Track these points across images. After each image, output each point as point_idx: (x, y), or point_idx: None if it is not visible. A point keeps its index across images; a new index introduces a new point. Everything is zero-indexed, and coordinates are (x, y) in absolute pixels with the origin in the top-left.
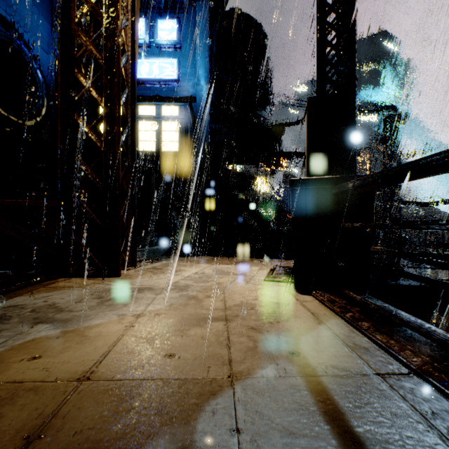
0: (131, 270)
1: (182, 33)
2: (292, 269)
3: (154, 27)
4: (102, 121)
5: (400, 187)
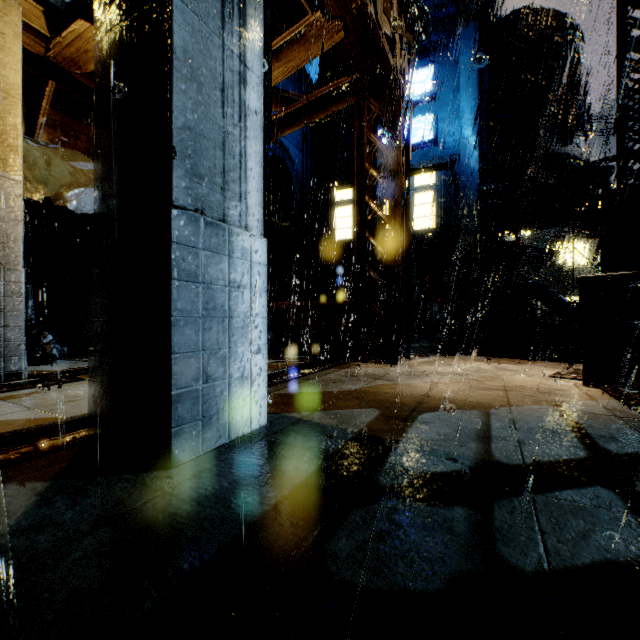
0: (407, 361)
1: (440, 77)
2: None
3: None
4: (387, 235)
5: None
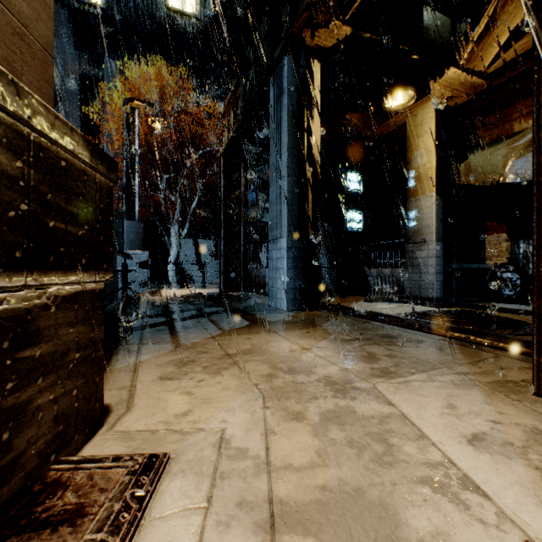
0: None
1: None
2: None
3: None
4: None
5: None
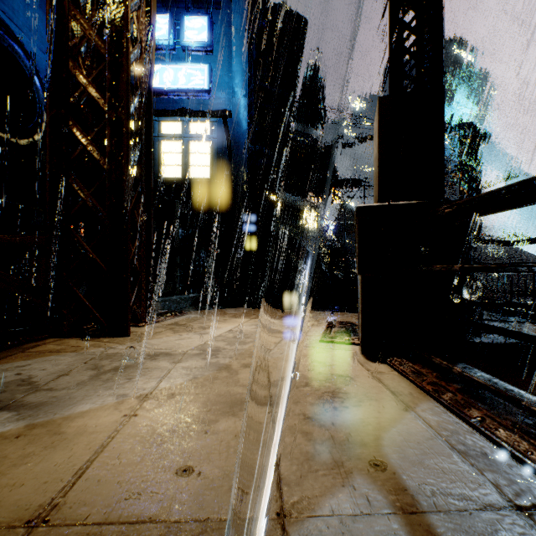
0: (145, 327)
1: (215, 33)
2: (355, 326)
3: (180, 25)
4: (106, 130)
5: (480, 223)
